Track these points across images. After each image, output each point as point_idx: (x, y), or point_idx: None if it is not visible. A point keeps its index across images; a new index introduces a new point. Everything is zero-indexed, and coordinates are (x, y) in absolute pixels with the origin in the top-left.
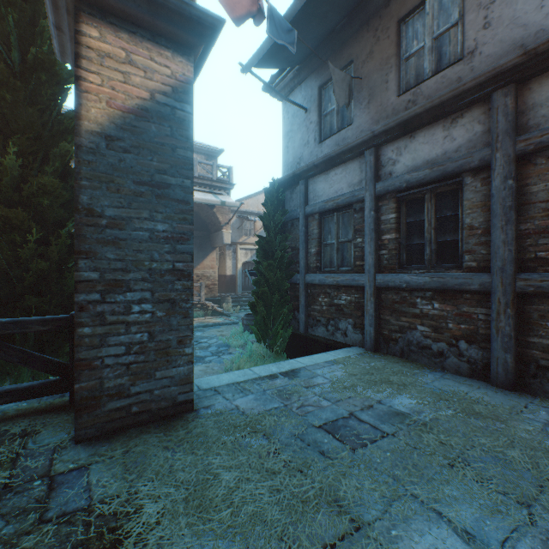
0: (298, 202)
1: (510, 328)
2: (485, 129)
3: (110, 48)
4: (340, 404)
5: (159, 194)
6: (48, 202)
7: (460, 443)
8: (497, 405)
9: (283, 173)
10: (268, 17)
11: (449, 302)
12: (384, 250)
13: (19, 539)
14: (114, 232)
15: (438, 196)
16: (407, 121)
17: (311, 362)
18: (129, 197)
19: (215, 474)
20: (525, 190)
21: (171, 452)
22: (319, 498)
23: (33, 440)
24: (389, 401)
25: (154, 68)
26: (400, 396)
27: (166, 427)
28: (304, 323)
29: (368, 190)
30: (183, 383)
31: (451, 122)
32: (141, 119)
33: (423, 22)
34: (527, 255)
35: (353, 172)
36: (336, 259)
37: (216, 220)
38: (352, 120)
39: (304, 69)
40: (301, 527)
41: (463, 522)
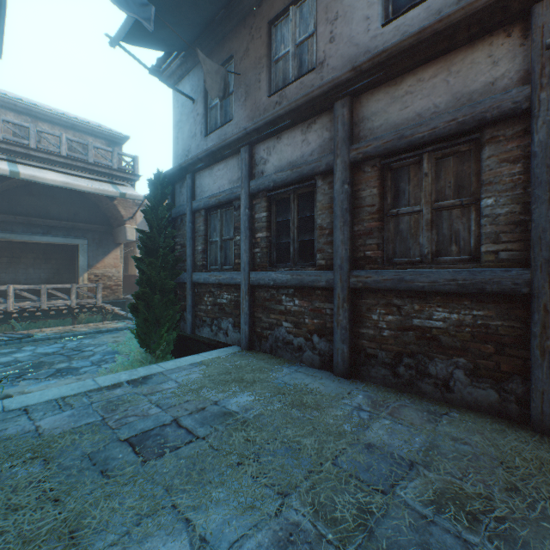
0: (187, 197)
1: (346, 321)
2: (331, 137)
3: None
4: (170, 410)
5: None
6: None
7: (265, 437)
8: (326, 394)
9: (174, 165)
10: None
11: (306, 298)
12: (258, 248)
13: None
14: None
15: (301, 197)
16: (273, 122)
17: (174, 366)
18: None
19: None
20: (358, 195)
21: None
22: (52, 533)
23: None
24: (227, 401)
25: None
26: (241, 395)
27: None
28: (191, 324)
29: (244, 188)
30: None
31: (308, 127)
32: None
33: (289, 28)
34: (359, 254)
35: (233, 169)
36: (220, 257)
37: (118, 213)
38: (233, 116)
39: (191, 57)
40: None
41: (208, 528)
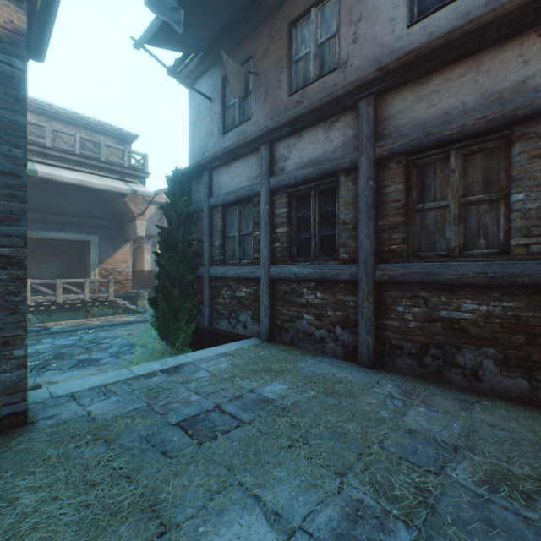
0: (204, 194)
1: (371, 313)
2: (354, 134)
3: None
4: (210, 397)
5: None
6: None
7: (308, 422)
8: (355, 383)
9: (190, 163)
10: None
11: (329, 291)
12: (278, 243)
13: None
14: None
15: (322, 193)
16: (295, 120)
17: (201, 356)
18: None
19: (13, 500)
20: (382, 191)
21: None
22: (134, 506)
23: None
24: (261, 389)
25: None
26: (273, 383)
27: None
28: (208, 317)
29: (264, 185)
30: (10, 393)
31: (330, 125)
32: None
33: (309, 29)
34: (384, 248)
35: (252, 166)
36: (238, 252)
37: (129, 210)
38: (252, 115)
39: (209, 58)
40: None
41: (278, 503)
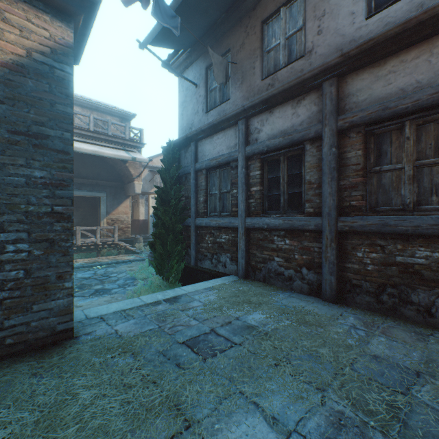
0: (191, 160)
1: (334, 257)
2: (318, 110)
3: None
4: (205, 322)
5: (36, 143)
6: None
7: (288, 346)
8: (322, 315)
9: (179, 136)
10: (153, 2)
11: (296, 239)
12: (252, 199)
13: None
14: None
15: (289, 158)
16: (267, 99)
17: (193, 289)
18: (2, 145)
19: (75, 394)
20: (343, 156)
21: (39, 378)
22: (163, 405)
23: None
24: (245, 317)
25: (31, 28)
26: (254, 313)
27: (42, 355)
28: (194, 258)
29: (241, 152)
30: (62, 314)
31: (297, 102)
32: (17, 74)
33: (279, 25)
34: (344, 203)
35: (231, 137)
36: (219, 206)
37: (129, 173)
38: (230, 96)
39: (195, 52)
40: (139, 432)
41: (273, 410)
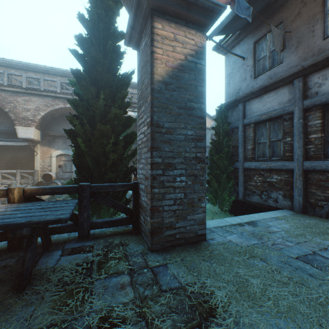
0: (237, 117)
1: None
2: None
3: (166, 33)
4: (300, 245)
5: (188, 113)
6: (116, 122)
7: None
8: None
9: (225, 100)
10: (236, 2)
11: None
12: (311, 145)
13: (156, 298)
14: (168, 136)
15: None
16: None
17: (261, 217)
18: (174, 116)
19: (245, 279)
20: None
21: (208, 263)
22: None
23: (128, 248)
24: None
25: (186, 41)
26: None
27: (196, 248)
28: (242, 193)
29: (297, 106)
30: (200, 224)
31: None
32: (180, 71)
33: None
34: None
35: (283, 95)
36: (268, 152)
37: None
38: (281, 61)
39: (243, 33)
40: None
41: None
